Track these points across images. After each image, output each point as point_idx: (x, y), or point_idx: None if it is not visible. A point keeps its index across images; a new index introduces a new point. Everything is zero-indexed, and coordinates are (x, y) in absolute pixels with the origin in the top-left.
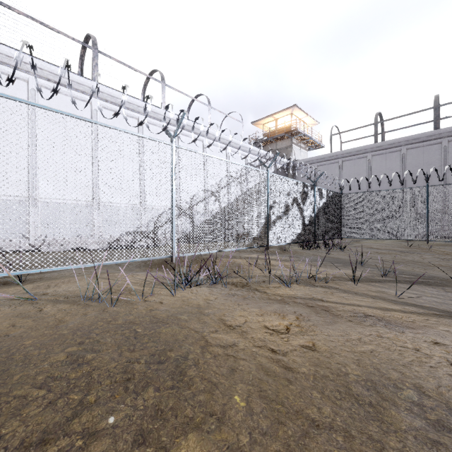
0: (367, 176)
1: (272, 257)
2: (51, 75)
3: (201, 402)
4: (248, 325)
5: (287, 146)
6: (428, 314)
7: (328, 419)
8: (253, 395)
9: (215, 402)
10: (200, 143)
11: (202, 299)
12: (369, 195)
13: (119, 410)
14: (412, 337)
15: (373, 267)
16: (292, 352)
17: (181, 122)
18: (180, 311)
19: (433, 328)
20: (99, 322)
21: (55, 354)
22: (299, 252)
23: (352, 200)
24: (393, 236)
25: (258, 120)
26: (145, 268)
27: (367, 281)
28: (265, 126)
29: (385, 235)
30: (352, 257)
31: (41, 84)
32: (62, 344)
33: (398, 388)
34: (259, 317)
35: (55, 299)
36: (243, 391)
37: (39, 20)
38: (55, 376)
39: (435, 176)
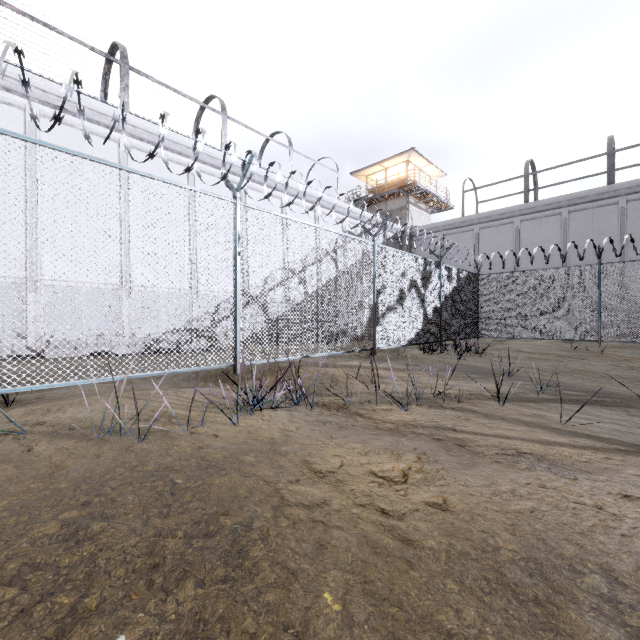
0: (514, 249)
1: (381, 365)
2: (60, 100)
3: (270, 605)
4: (345, 471)
5: (402, 207)
6: (609, 450)
7: (473, 629)
8: (354, 591)
9: (292, 604)
10: (277, 201)
11: (277, 430)
12: (518, 276)
13: (134, 623)
14: (589, 486)
15: (525, 379)
16: (412, 514)
17: (247, 169)
18: (244, 448)
19: (619, 471)
20: (118, 468)
21: (42, 523)
22: (419, 358)
23: (494, 284)
24: (551, 334)
25: (360, 170)
26: (196, 382)
27: (517, 400)
28: (371, 179)
29: (541, 333)
30: (495, 365)
31: (44, 113)
32: (56, 506)
33: (577, 572)
34: (362, 457)
35: (54, 431)
36: (337, 584)
37: (41, 21)
38: (36, 562)
39: (609, 251)
